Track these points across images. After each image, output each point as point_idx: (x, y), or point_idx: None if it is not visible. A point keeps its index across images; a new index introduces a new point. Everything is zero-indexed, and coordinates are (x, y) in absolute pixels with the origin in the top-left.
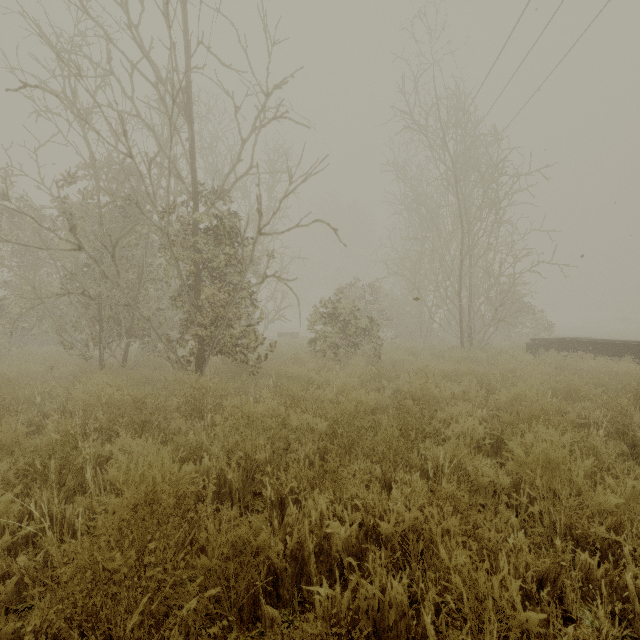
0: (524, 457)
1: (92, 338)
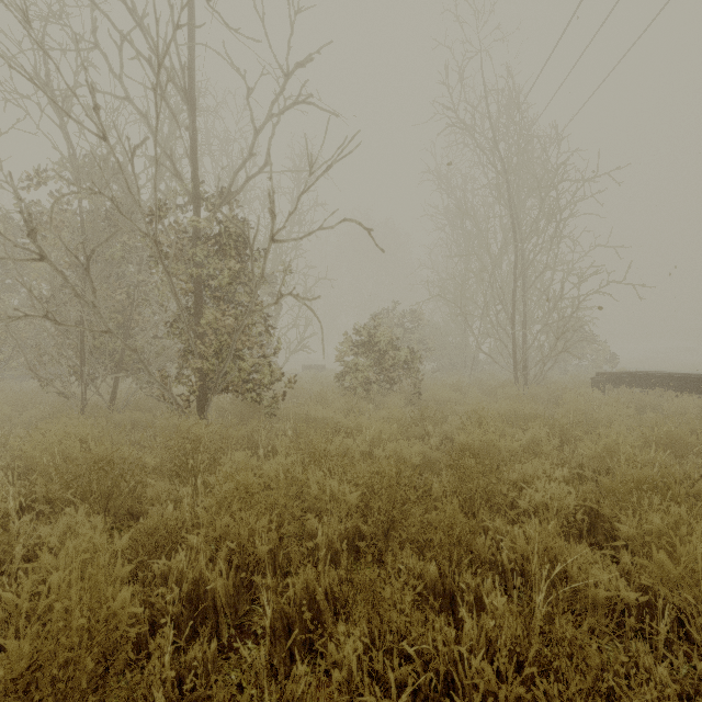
0: (670, 565)
1: (74, 372)
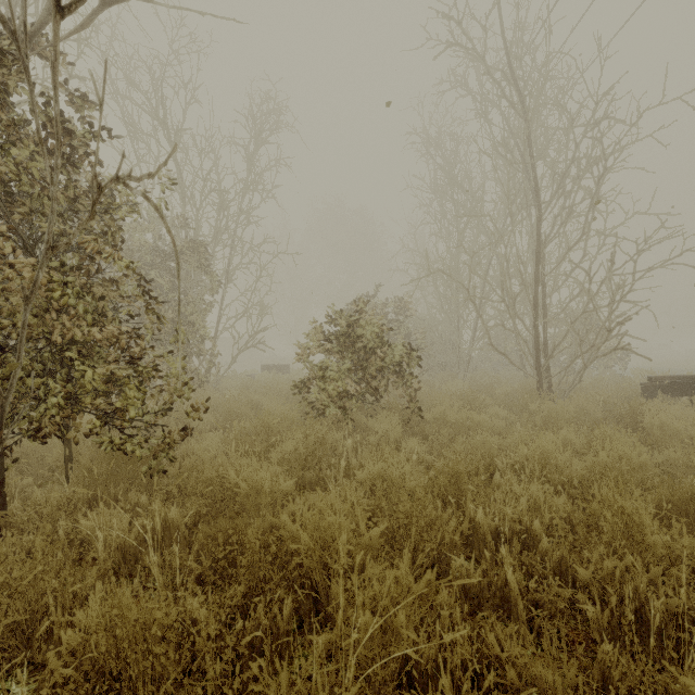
0: None
1: None
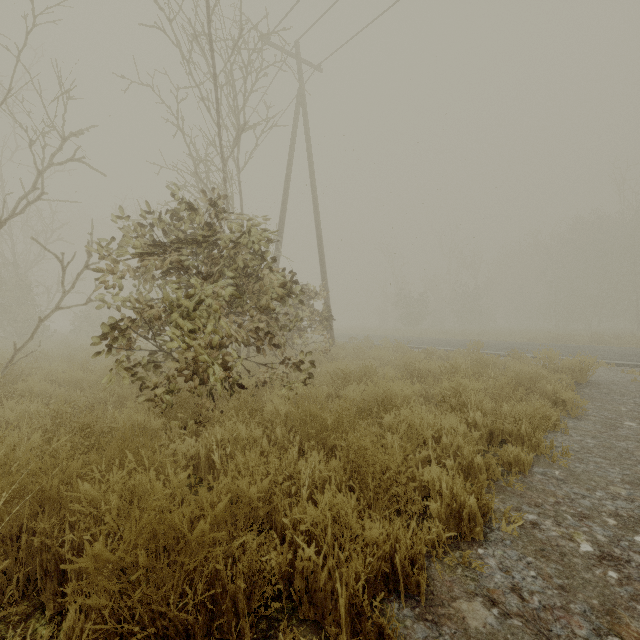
0: None
1: None
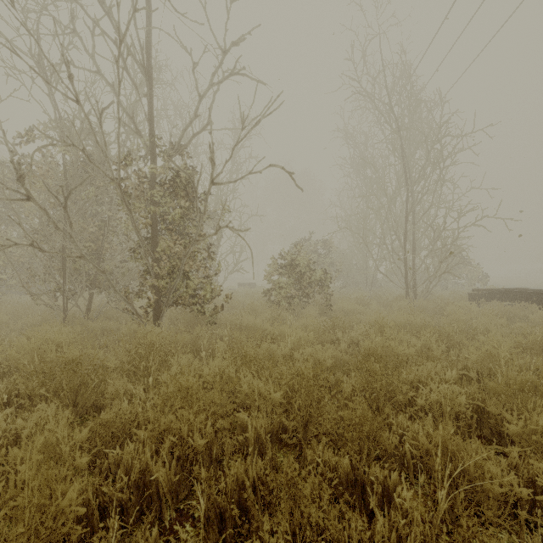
0: None
1: (58, 289)
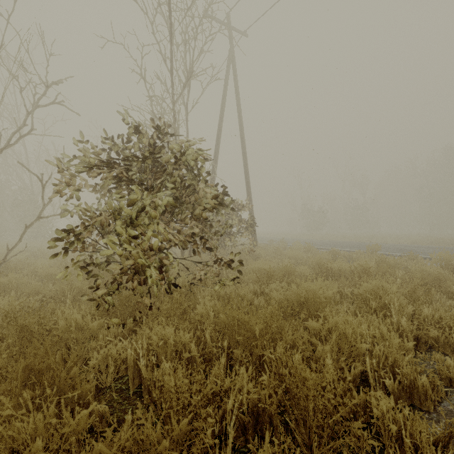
0: None
1: None
